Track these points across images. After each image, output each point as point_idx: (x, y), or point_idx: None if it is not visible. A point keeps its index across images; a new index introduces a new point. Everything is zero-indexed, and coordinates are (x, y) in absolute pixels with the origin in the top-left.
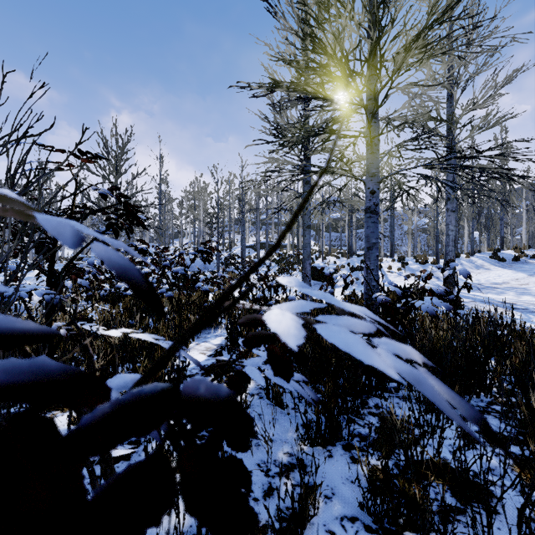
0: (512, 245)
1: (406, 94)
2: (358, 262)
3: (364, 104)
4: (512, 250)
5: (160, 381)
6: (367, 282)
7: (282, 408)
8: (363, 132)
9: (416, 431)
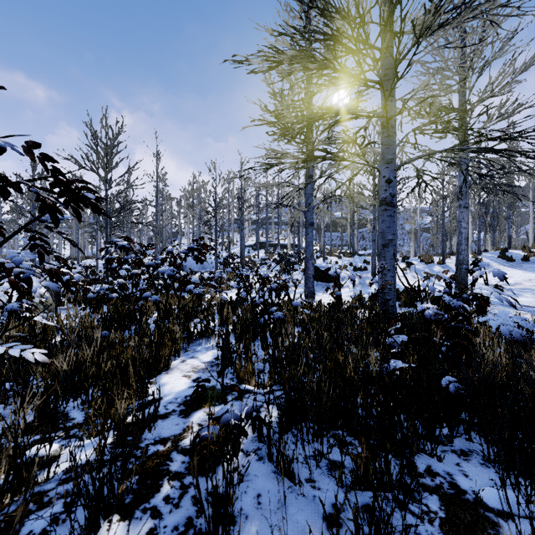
0: (517, 244)
1: (426, 70)
2: (360, 262)
3: (381, 77)
4: (520, 249)
5: (121, 426)
6: (406, 287)
7: (293, 481)
8: (377, 113)
9: (508, 530)
